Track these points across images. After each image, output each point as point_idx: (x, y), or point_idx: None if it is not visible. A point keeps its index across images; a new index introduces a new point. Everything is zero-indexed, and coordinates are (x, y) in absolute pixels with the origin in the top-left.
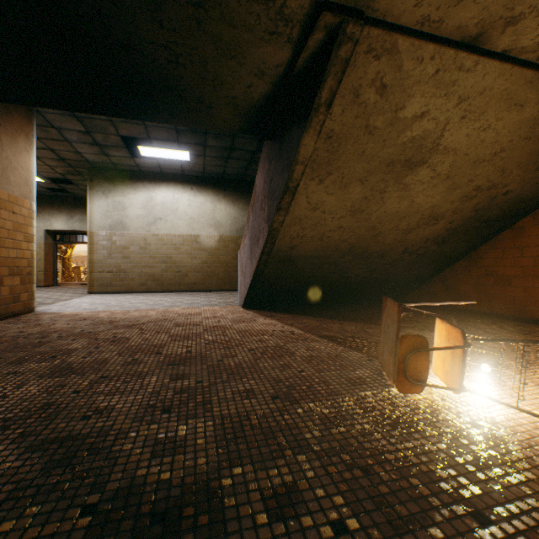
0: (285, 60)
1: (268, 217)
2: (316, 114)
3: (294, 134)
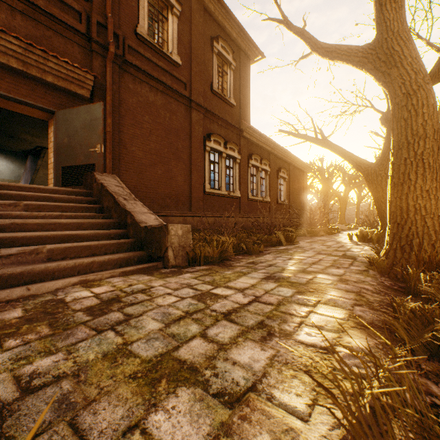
0: (33, 148)
1: (31, 175)
2: (41, 158)
3: (37, 159)
